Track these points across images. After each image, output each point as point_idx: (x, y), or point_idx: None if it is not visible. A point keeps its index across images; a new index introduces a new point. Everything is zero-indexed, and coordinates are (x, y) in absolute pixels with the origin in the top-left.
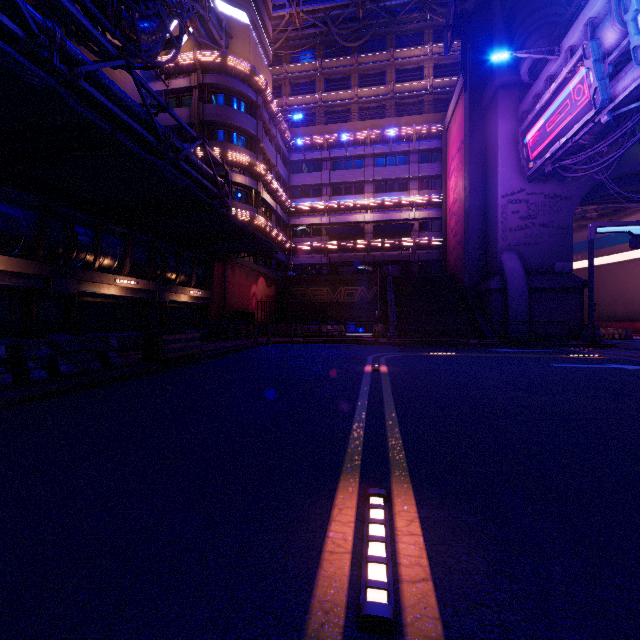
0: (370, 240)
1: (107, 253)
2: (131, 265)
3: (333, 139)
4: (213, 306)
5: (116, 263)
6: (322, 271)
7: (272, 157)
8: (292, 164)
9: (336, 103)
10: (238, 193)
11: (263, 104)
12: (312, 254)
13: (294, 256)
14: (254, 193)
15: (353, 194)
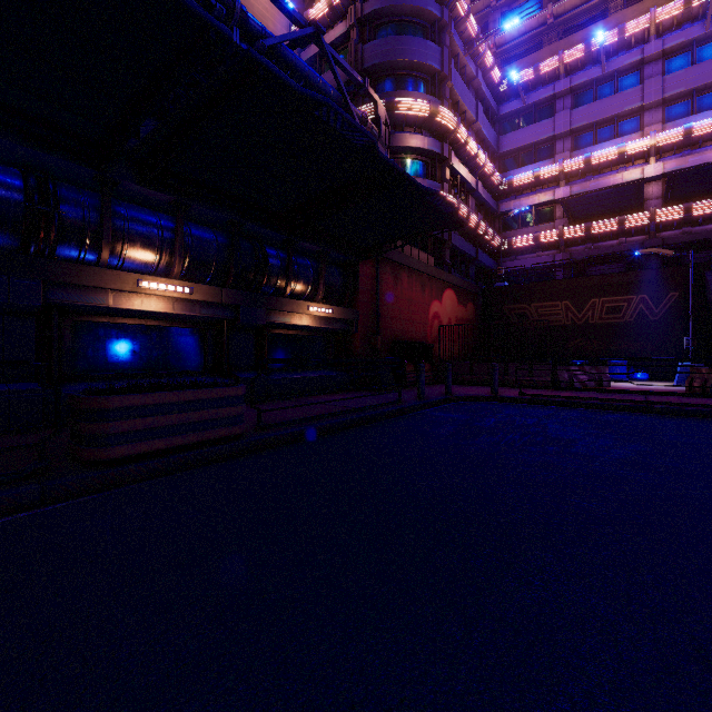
0: (655, 210)
1: (131, 237)
2: (190, 261)
3: (576, 55)
4: (357, 333)
5: (156, 256)
6: (555, 277)
7: (468, 107)
8: (503, 121)
9: (579, 9)
10: (412, 165)
11: (452, 22)
12: (537, 252)
13: (506, 259)
14: (437, 161)
15: (616, 137)
